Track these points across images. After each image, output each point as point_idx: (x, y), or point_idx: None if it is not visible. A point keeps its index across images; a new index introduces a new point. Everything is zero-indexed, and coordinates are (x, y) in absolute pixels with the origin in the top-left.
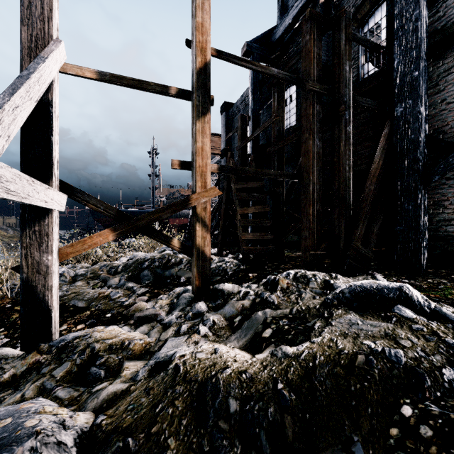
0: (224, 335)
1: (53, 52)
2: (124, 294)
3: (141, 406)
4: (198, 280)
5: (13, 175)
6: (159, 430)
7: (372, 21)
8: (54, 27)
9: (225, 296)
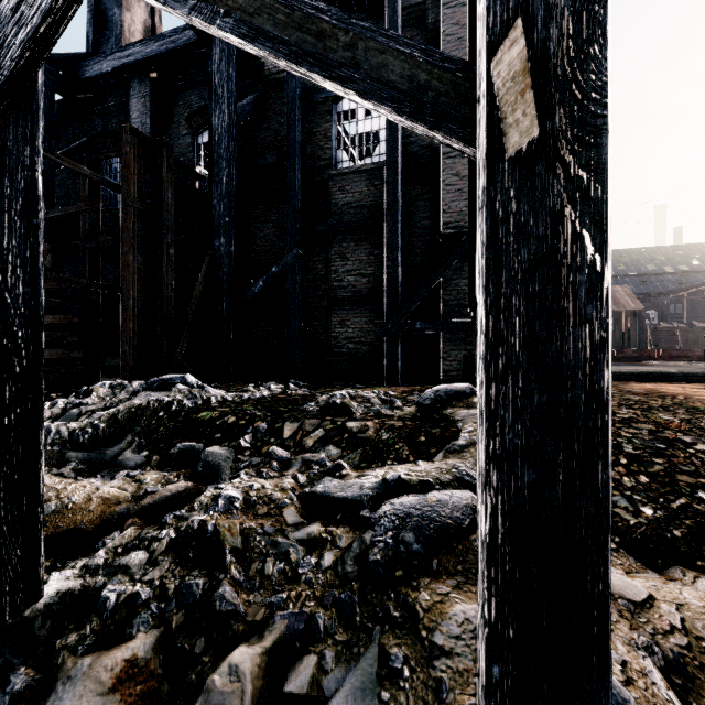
0: None
1: None
2: None
3: None
4: None
5: None
6: None
7: (207, 137)
8: None
9: None
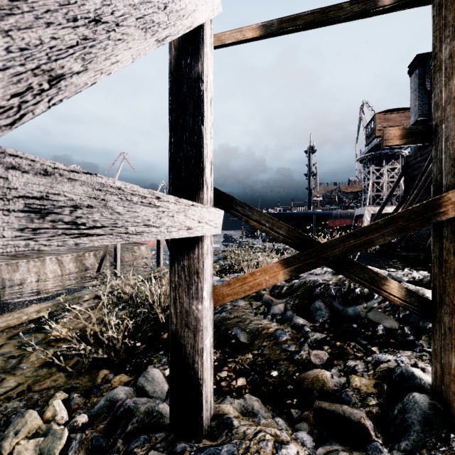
0: None
1: None
2: (292, 335)
3: None
4: None
5: (95, 190)
6: None
7: None
8: None
9: None
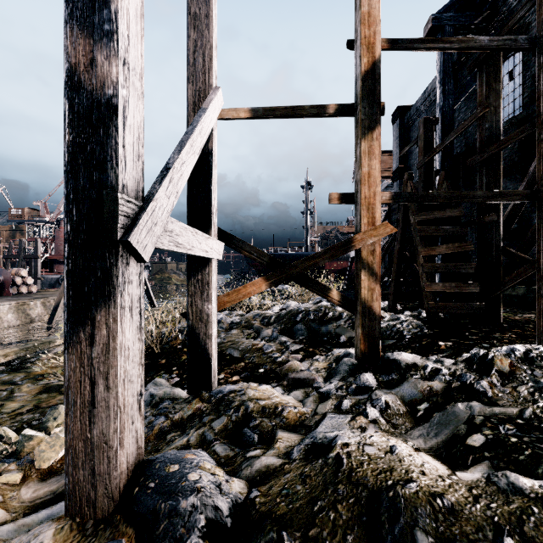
0: (402, 426)
1: (212, 101)
2: (277, 348)
3: (296, 494)
4: (363, 344)
5: (180, 229)
6: (318, 537)
7: None
8: (213, 76)
9: (401, 369)
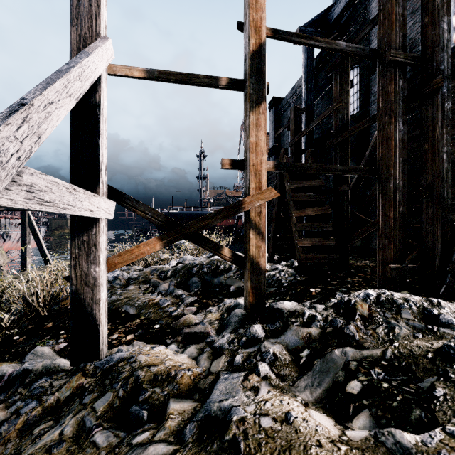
0: (289, 377)
1: (99, 47)
2: (173, 302)
3: None
4: (251, 296)
5: (48, 183)
6: None
7: None
8: (101, 24)
9: (284, 317)
